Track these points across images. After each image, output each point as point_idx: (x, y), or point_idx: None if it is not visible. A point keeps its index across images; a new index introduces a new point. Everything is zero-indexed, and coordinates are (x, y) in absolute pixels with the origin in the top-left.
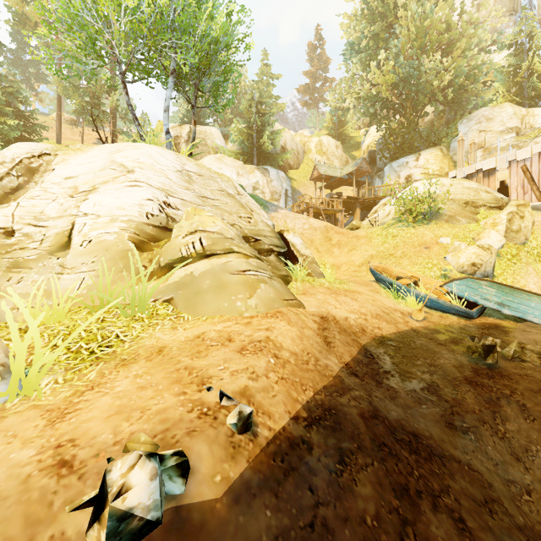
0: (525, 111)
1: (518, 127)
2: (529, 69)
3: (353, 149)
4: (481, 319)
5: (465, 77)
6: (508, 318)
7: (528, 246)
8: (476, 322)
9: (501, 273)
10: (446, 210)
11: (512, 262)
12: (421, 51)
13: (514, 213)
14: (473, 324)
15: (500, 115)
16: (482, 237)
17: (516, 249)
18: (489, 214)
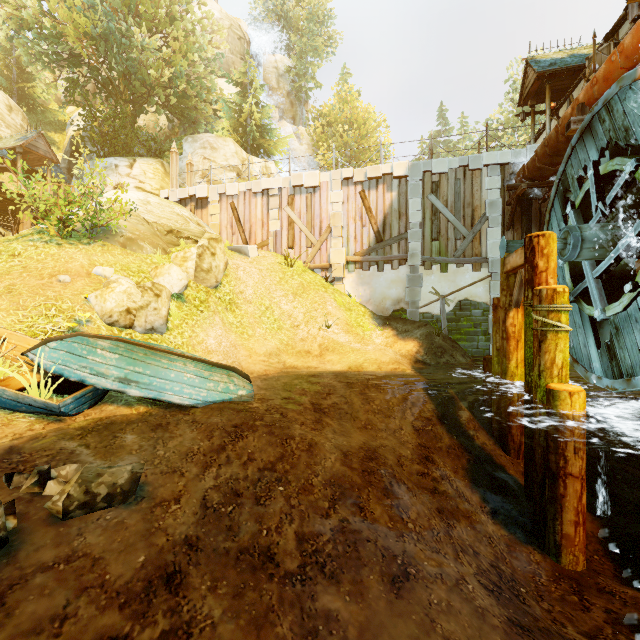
0: (246, 154)
1: (239, 168)
2: (251, 117)
3: (52, 128)
4: (93, 411)
5: (188, 84)
6: (143, 400)
7: (221, 291)
8: (73, 422)
9: (180, 324)
10: (128, 229)
11: (200, 310)
12: (133, 14)
13: (205, 247)
14: (61, 428)
15: (224, 148)
16: (161, 273)
17: (206, 294)
18: (188, 247)
